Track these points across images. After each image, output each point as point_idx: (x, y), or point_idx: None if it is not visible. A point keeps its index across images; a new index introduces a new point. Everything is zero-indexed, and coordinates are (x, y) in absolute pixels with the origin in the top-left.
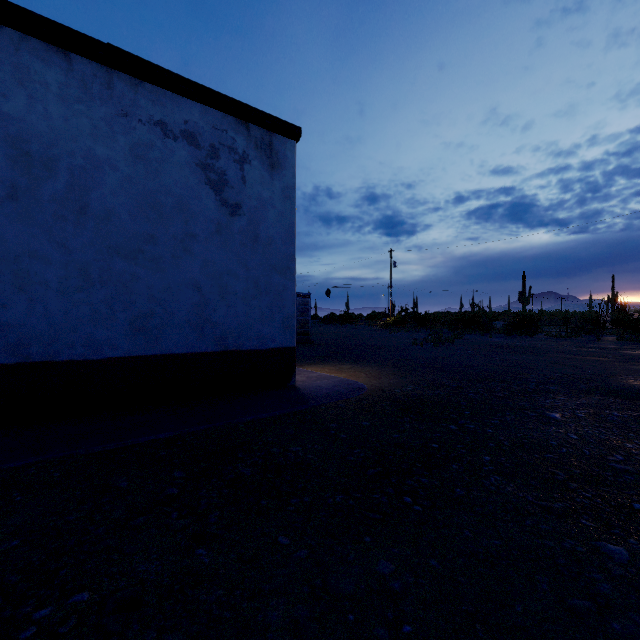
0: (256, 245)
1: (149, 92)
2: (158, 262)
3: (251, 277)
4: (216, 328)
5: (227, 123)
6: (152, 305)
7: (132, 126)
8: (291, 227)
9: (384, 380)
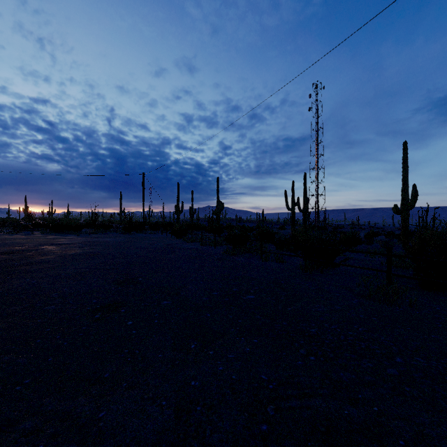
0: None
1: None
2: None
3: None
4: None
5: None
6: None
7: None
8: None
9: None
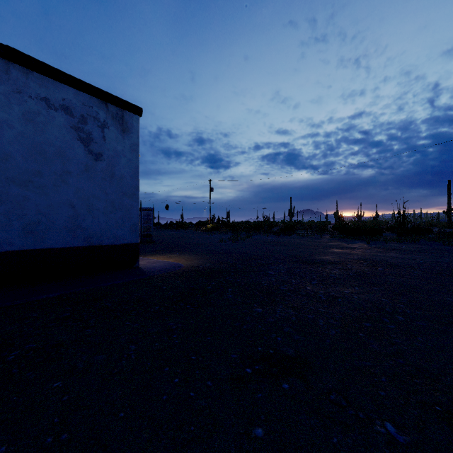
0: (113, 179)
1: (37, 78)
2: (43, 189)
3: (109, 199)
4: (85, 231)
5: (93, 102)
6: (39, 216)
7: (24, 100)
8: (136, 169)
9: (195, 262)
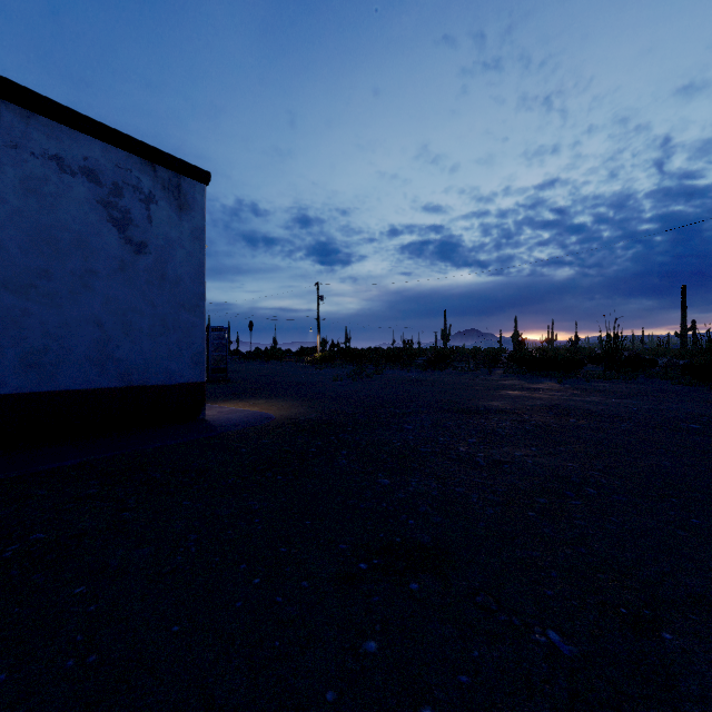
0: (163, 283)
1: (43, 125)
2: (54, 298)
3: (158, 314)
4: (120, 364)
5: (132, 163)
6: (47, 341)
7: (23, 158)
8: (201, 267)
9: (293, 411)
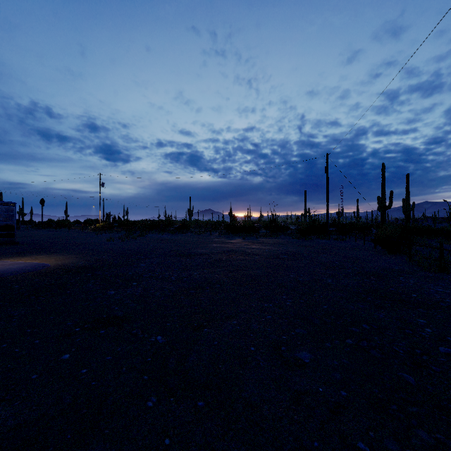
0: None
1: None
2: None
3: None
4: None
5: None
6: None
7: None
8: None
9: (67, 261)
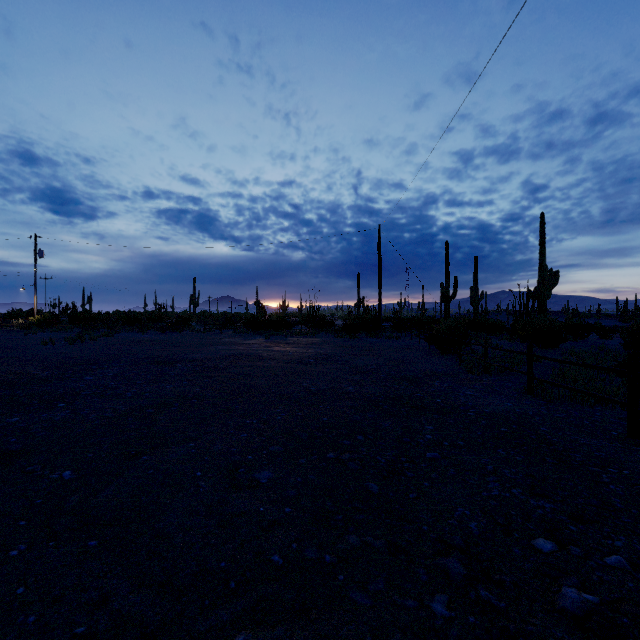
0: None
1: None
2: None
3: None
4: None
5: None
6: None
7: None
8: None
9: None
